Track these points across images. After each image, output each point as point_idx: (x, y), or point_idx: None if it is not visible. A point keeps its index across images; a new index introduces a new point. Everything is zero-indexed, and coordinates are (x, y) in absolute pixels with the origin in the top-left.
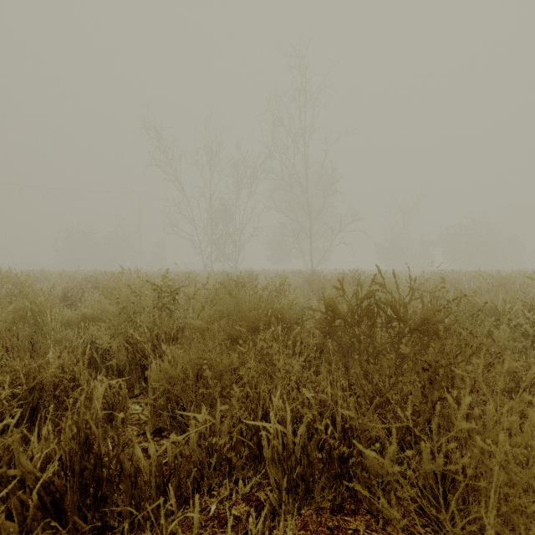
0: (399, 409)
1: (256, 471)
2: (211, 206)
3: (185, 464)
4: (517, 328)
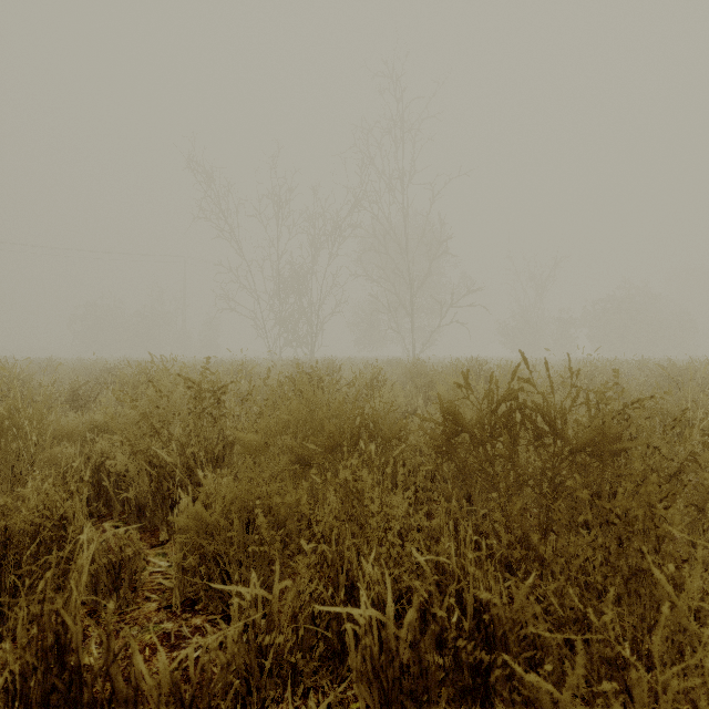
0: (590, 610)
1: (336, 676)
2: (278, 273)
3: (221, 675)
4: None
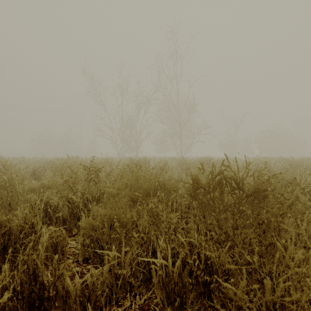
0: (248, 256)
1: (148, 288)
2: (122, 120)
3: (101, 286)
4: (309, 193)
